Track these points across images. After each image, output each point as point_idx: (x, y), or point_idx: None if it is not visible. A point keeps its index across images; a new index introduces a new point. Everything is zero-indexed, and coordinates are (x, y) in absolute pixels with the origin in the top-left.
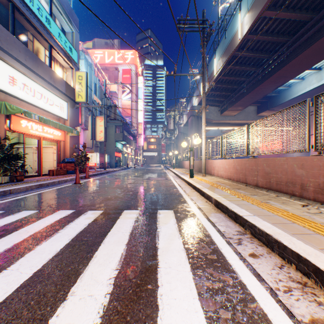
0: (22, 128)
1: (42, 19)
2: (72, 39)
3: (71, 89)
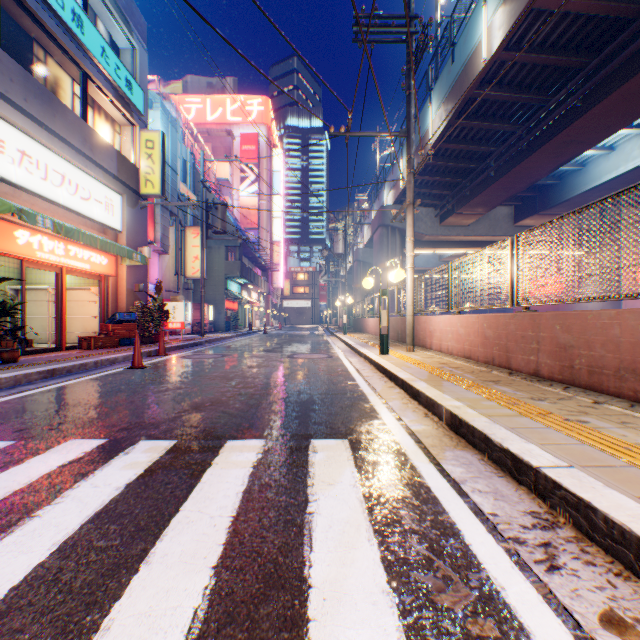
0: (18, 248)
1: (63, 14)
2: (132, 64)
3: (129, 168)
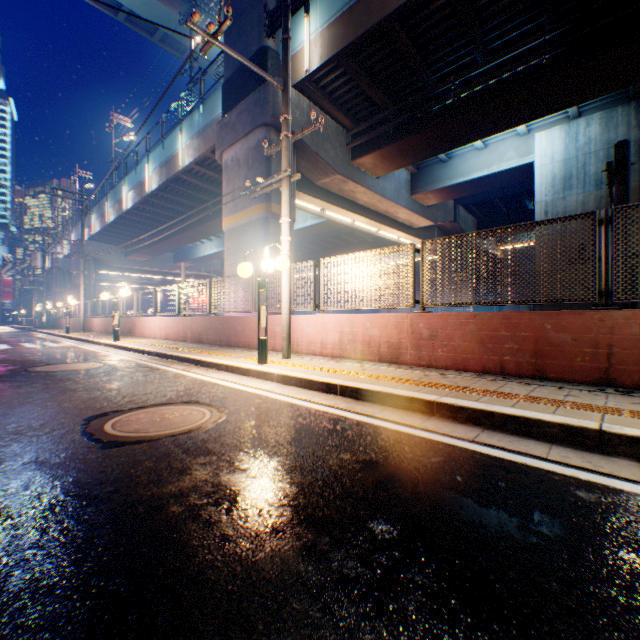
0: None
1: None
2: None
3: None
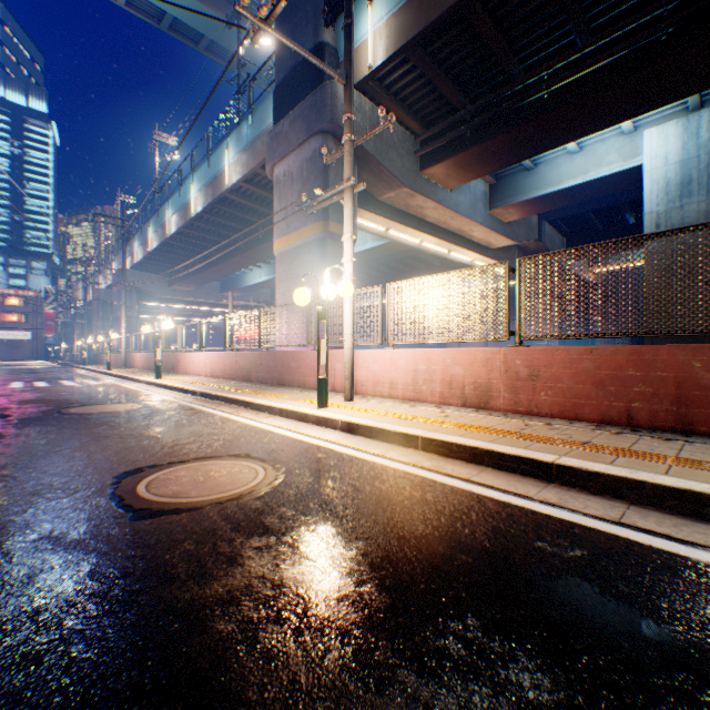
0: None
1: None
2: None
3: None
